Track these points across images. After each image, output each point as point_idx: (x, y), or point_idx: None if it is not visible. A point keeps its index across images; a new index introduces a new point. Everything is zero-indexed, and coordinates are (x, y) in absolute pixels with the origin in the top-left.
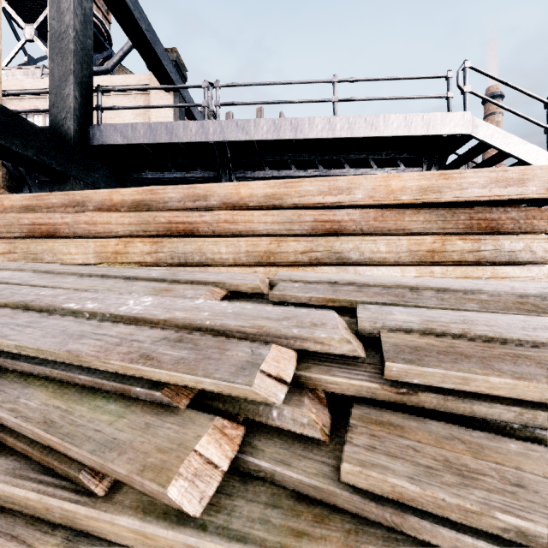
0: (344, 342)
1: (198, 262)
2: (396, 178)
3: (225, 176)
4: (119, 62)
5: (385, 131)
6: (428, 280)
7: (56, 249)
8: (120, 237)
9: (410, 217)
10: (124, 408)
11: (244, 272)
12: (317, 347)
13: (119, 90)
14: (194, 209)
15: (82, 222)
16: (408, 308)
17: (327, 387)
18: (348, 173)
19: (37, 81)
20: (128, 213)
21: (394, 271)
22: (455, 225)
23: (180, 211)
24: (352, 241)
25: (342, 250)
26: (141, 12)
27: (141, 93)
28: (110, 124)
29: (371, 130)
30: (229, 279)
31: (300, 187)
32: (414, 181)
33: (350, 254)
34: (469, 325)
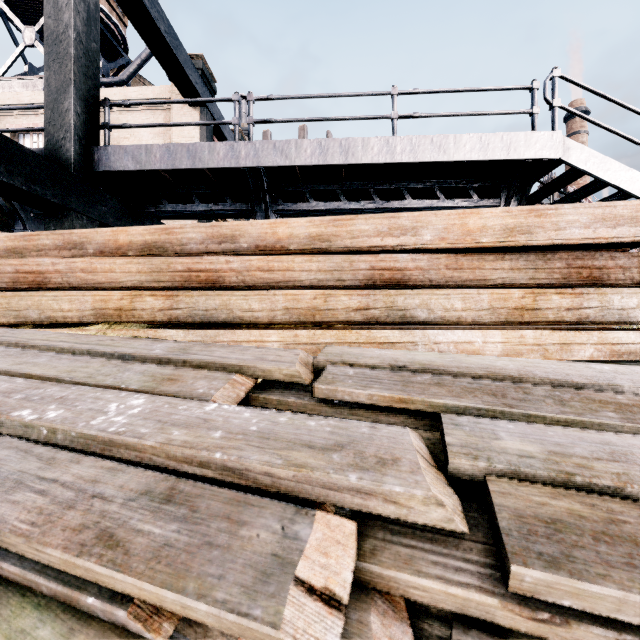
0: (432, 503)
1: (223, 321)
2: (474, 215)
3: (260, 209)
4: (136, 71)
5: (456, 154)
6: (532, 364)
7: (45, 305)
8: (126, 289)
9: (492, 265)
10: (64, 639)
11: (281, 336)
12: (388, 509)
13: (130, 104)
14: (220, 253)
15: (78, 269)
16: (518, 424)
17: (408, 592)
18: (409, 205)
19: (36, 94)
20: (137, 259)
21: (473, 334)
22: (549, 274)
23: (202, 255)
24: (419, 296)
25: (406, 307)
26: (160, 10)
27: (161, 109)
28: (120, 146)
29: (438, 153)
30: (259, 360)
31: (353, 226)
32: (498, 219)
33: (416, 312)
34: (624, 466)
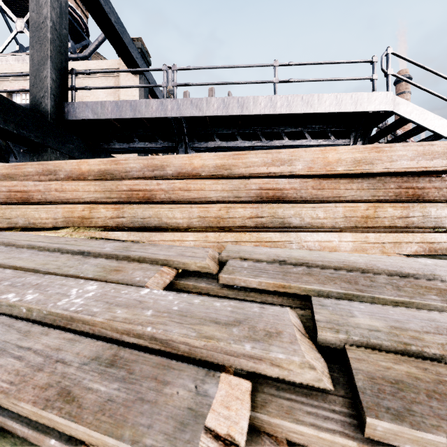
0: (306, 367)
1: (155, 226)
2: (332, 151)
3: (182, 146)
4: (95, 50)
5: (319, 108)
6: (376, 259)
7: (29, 214)
8: (86, 203)
9: (345, 186)
10: None
11: (196, 237)
12: (274, 371)
13: (90, 72)
14: (153, 177)
15: (53, 189)
16: (367, 305)
17: (289, 435)
18: (286, 144)
19: (25, 66)
20: (94, 182)
21: (332, 236)
22: (385, 193)
23: (140, 179)
24: (293, 208)
25: (284, 216)
26: (111, 7)
27: (112, 76)
28: (83, 102)
29: (307, 107)
30: (180, 256)
31: (247, 159)
32: (349, 154)
33: (292, 220)
34: (446, 338)
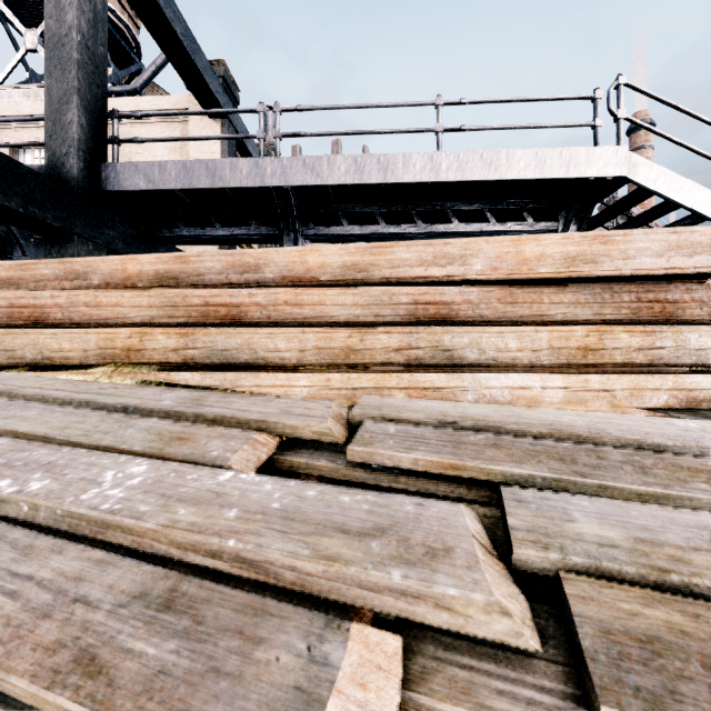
0: (496, 611)
1: (245, 363)
2: (530, 242)
3: (289, 234)
4: (150, 79)
5: (509, 172)
6: (604, 419)
7: (42, 344)
8: (135, 325)
9: (551, 298)
10: None
11: (312, 380)
12: (440, 617)
13: (142, 115)
14: (242, 284)
15: (81, 303)
16: (594, 500)
17: None
18: (456, 229)
19: (38, 104)
20: (147, 291)
21: (530, 379)
22: (616, 309)
23: (221, 286)
24: (468, 334)
25: (453, 346)
26: (175, 10)
27: (178, 121)
28: (130, 163)
29: (489, 171)
30: (284, 414)
31: (393, 255)
32: (558, 247)
33: (465, 352)
34: None
